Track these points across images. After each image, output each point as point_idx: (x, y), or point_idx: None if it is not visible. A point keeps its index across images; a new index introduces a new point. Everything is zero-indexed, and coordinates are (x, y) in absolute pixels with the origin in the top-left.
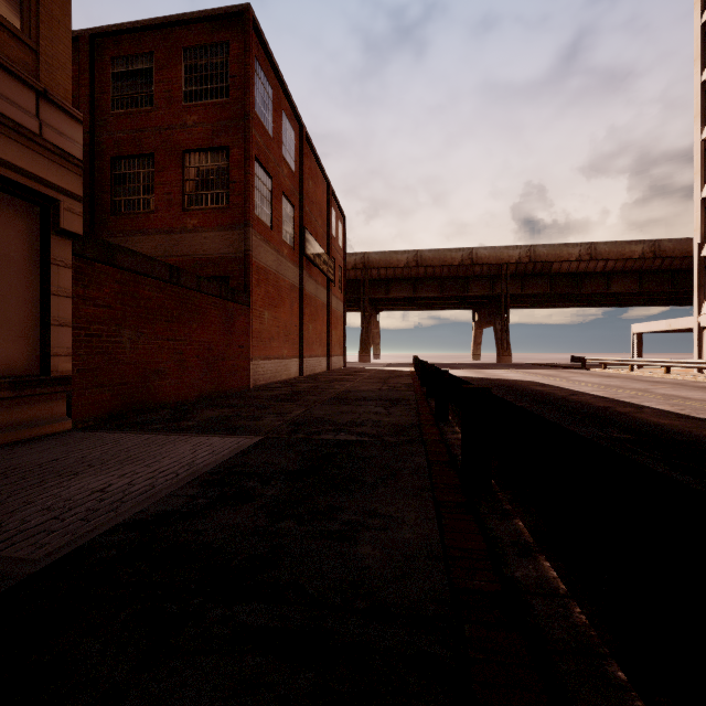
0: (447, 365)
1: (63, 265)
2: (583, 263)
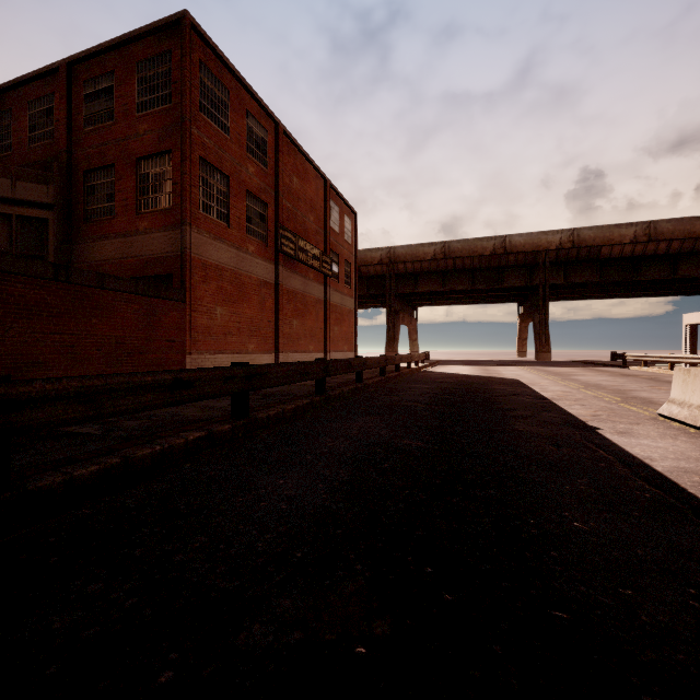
0: (472, 362)
1: None
2: (639, 245)
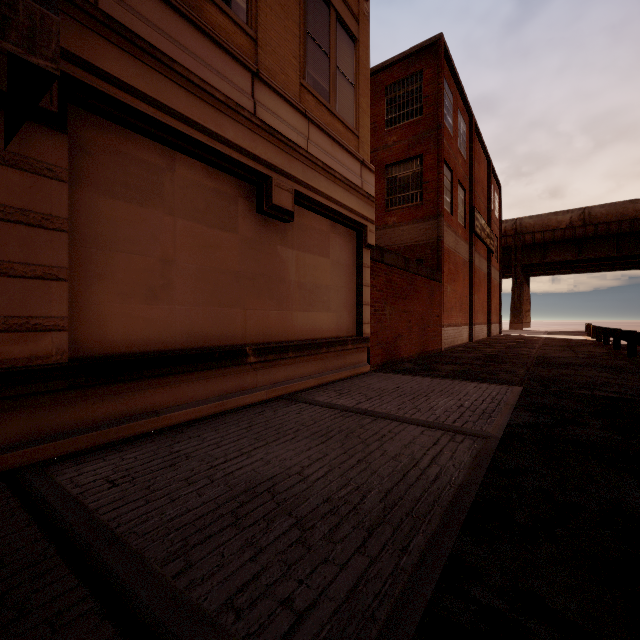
0: None
1: (366, 266)
2: None
